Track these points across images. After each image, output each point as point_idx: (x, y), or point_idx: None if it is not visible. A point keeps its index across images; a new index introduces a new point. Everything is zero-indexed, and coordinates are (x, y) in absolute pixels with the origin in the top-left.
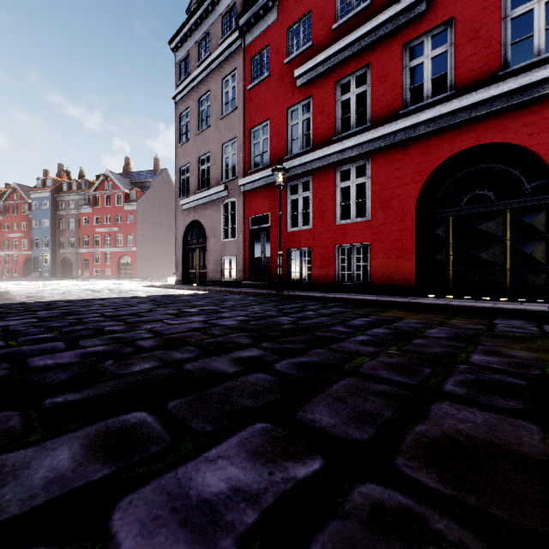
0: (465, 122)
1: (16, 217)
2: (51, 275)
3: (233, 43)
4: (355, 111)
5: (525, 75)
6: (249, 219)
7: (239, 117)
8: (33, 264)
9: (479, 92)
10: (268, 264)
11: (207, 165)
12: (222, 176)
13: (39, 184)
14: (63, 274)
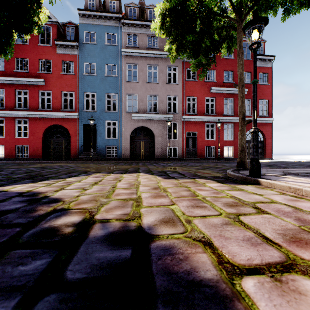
0: (54, 118)
1: None
2: None
3: None
4: (23, 102)
5: (64, 113)
6: None
7: None
8: None
9: (56, 113)
10: None
11: None
12: None
13: None
14: None
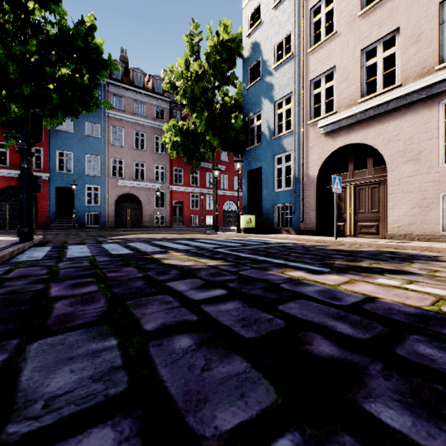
0: (13, 177)
1: None
2: None
3: None
4: None
5: None
6: None
7: None
8: None
9: (18, 171)
10: None
11: None
12: None
13: None
14: None
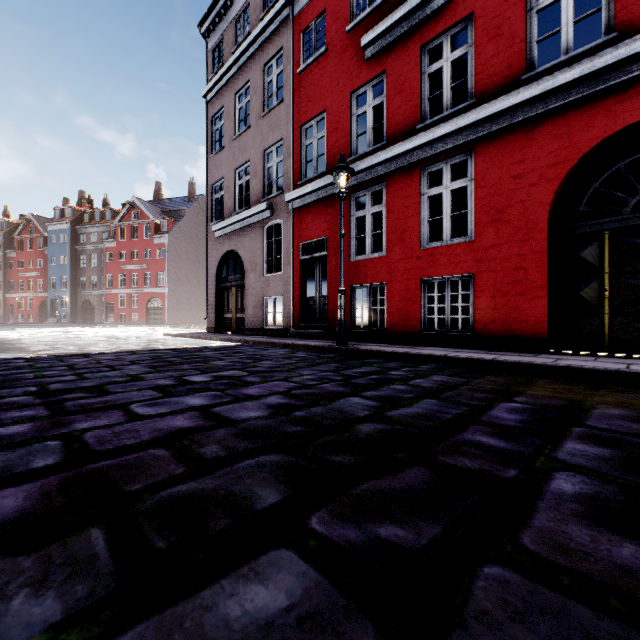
0: (635, 80)
1: (31, 253)
2: (71, 321)
3: (279, 14)
4: (450, 86)
5: None
6: (299, 246)
7: (286, 112)
8: (50, 308)
9: None
10: (325, 306)
11: (245, 178)
12: (264, 191)
13: (56, 215)
14: (84, 319)
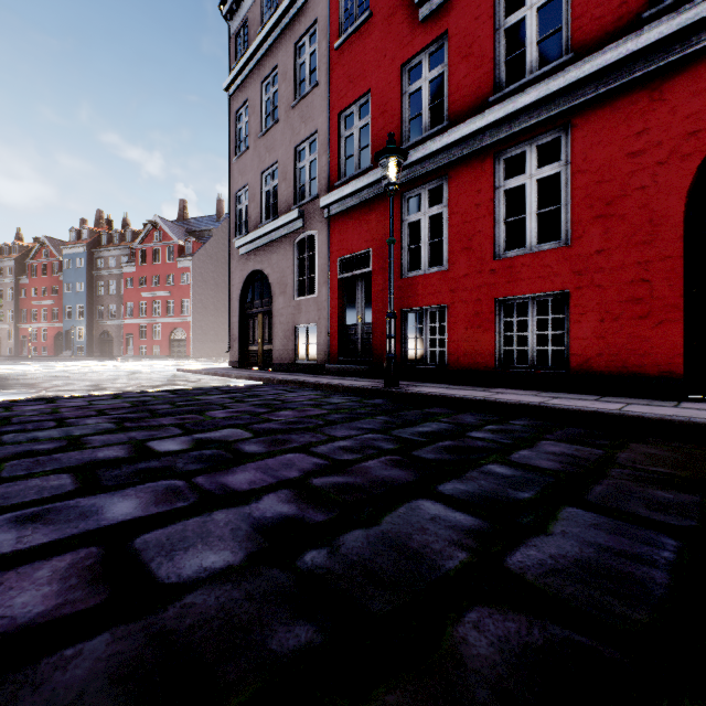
0: None
1: (45, 279)
2: (87, 354)
3: None
4: (536, 41)
5: None
6: (336, 261)
7: (321, 98)
8: (65, 340)
9: None
10: (369, 336)
11: (273, 183)
12: (295, 197)
13: (72, 237)
14: (102, 352)
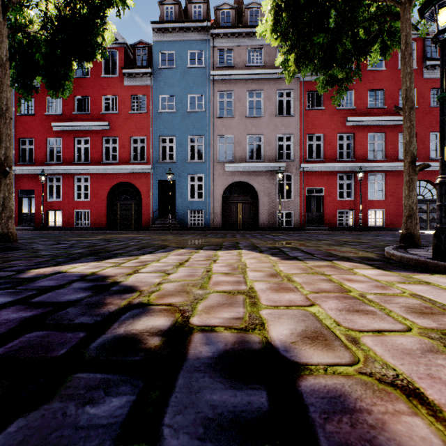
0: (121, 173)
1: None
2: None
3: None
4: (84, 154)
5: (134, 166)
6: (18, 190)
7: None
8: None
9: (124, 166)
10: (34, 217)
11: None
12: None
13: None
14: None
